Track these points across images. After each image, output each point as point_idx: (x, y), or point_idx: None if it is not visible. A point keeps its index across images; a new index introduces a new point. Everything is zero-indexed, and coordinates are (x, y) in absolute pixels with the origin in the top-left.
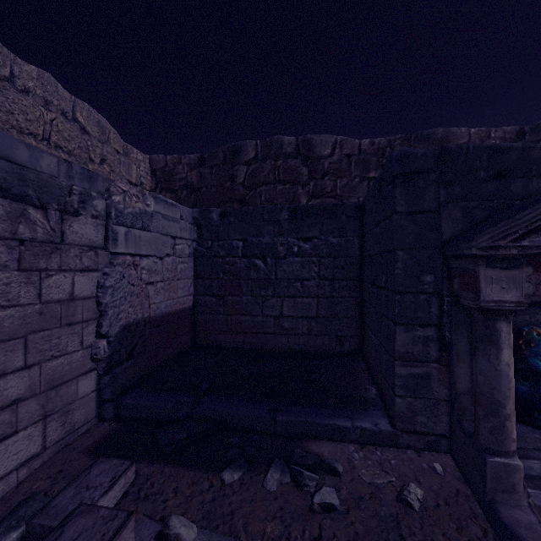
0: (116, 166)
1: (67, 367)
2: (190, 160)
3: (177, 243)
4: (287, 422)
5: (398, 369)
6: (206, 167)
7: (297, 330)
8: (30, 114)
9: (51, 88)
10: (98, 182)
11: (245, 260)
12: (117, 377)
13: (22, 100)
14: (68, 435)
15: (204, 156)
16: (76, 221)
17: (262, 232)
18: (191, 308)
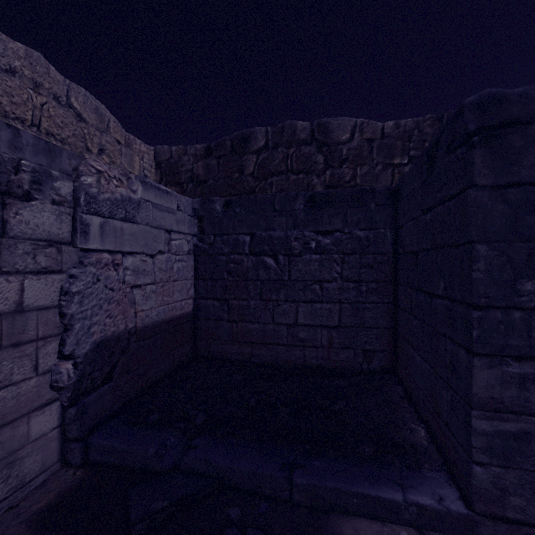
0: (116, 157)
1: (11, 402)
2: (196, 150)
3: (174, 237)
4: (308, 486)
5: (477, 422)
6: (213, 158)
7: (314, 341)
8: (16, 96)
9: (41, 69)
10: (62, 158)
11: (253, 258)
12: (89, 408)
13: (6, 80)
14: (13, 493)
15: (211, 146)
16: (27, 208)
17: (273, 224)
18: (191, 314)
